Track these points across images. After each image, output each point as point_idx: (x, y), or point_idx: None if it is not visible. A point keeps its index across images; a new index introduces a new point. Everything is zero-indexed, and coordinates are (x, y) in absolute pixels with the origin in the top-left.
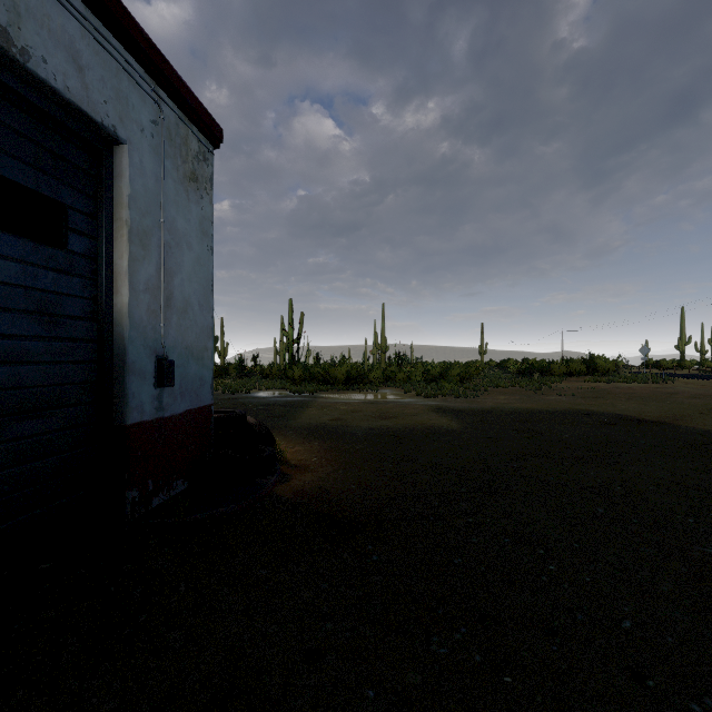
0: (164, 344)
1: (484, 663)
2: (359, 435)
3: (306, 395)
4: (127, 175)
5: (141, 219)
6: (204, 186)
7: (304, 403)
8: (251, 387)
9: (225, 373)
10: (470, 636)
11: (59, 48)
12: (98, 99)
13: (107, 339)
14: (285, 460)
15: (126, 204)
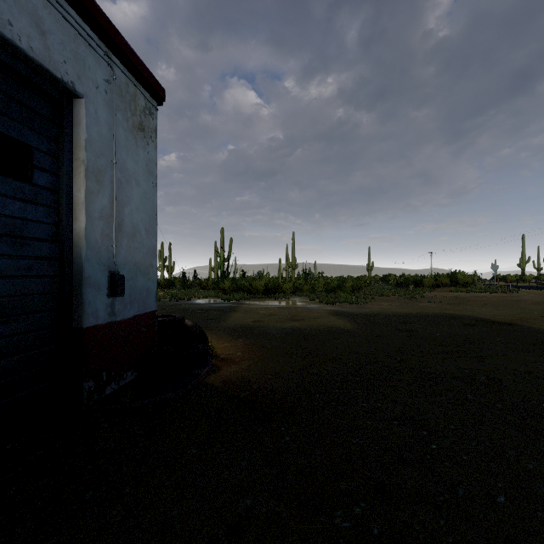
0: (115, 261)
1: (381, 536)
2: (275, 334)
3: (234, 302)
4: (84, 123)
5: (96, 160)
6: (149, 135)
7: (232, 308)
8: (192, 296)
9: (172, 285)
10: (368, 511)
11: (23, 14)
12: (58, 59)
13: (67, 258)
14: (215, 354)
15: (83, 146)
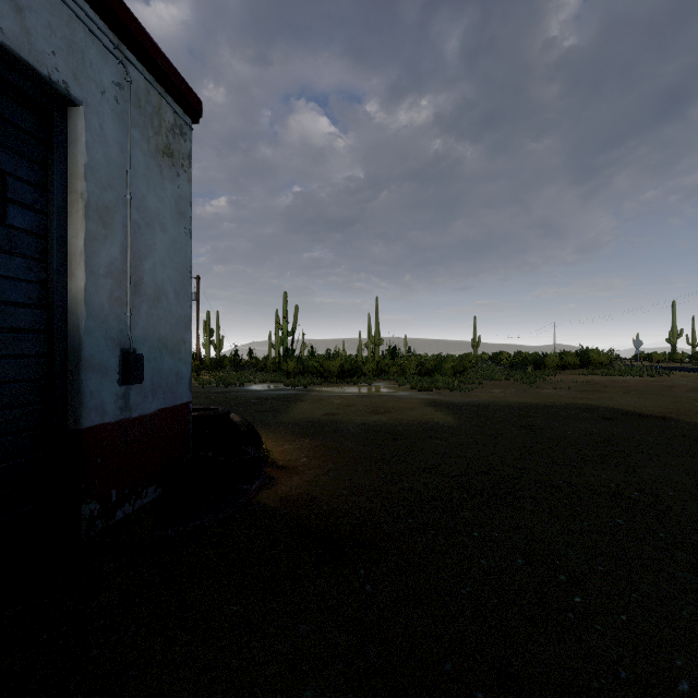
0: (130, 335)
1: None
2: (352, 431)
3: (300, 388)
4: (83, 141)
5: (102, 193)
6: (180, 162)
7: (297, 396)
8: (245, 380)
9: (220, 366)
10: None
11: None
12: (44, 48)
13: (59, 330)
14: (272, 460)
15: (81, 174)
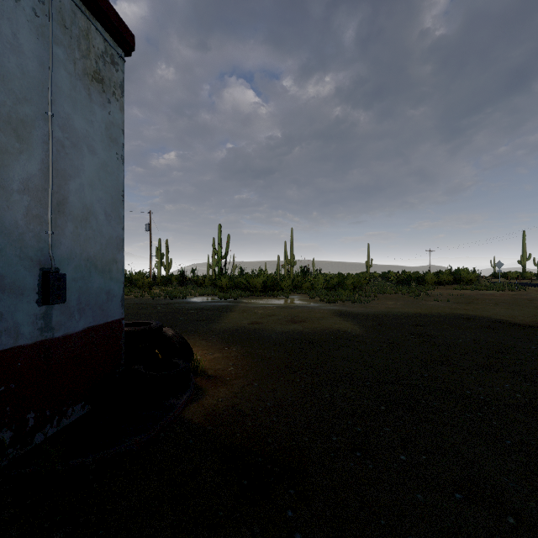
0: (51, 254)
1: None
2: (274, 339)
3: (231, 300)
4: None
5: (16, 105)
6: (112, 90)
7: (228, 307)
8: (188, 294)
9: (168, 282)
10: None
11: None
12: None
13: None
14: (201, 371)
15: None
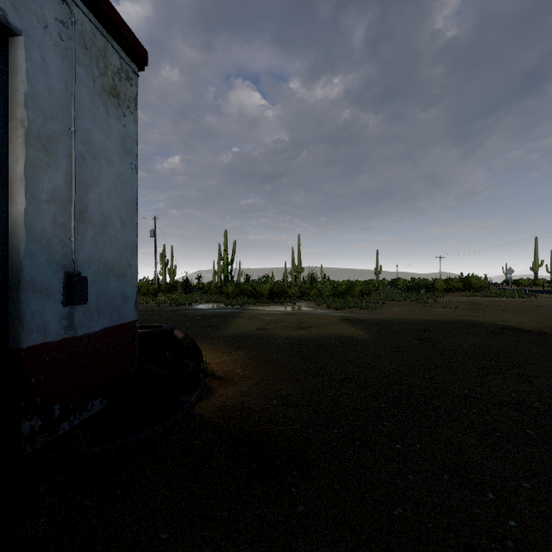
0: (74, 259)
1: None
2: (281, 344)
3: (237, 307)
4: (23, 70)
5: (44, 123)
6: (126, 104)
7: (234, 314)
8: (193, 301)
9: (173, 289)
10: None
11: None
12: None
13: None
14: (210, 372)
15: (21, 101)
